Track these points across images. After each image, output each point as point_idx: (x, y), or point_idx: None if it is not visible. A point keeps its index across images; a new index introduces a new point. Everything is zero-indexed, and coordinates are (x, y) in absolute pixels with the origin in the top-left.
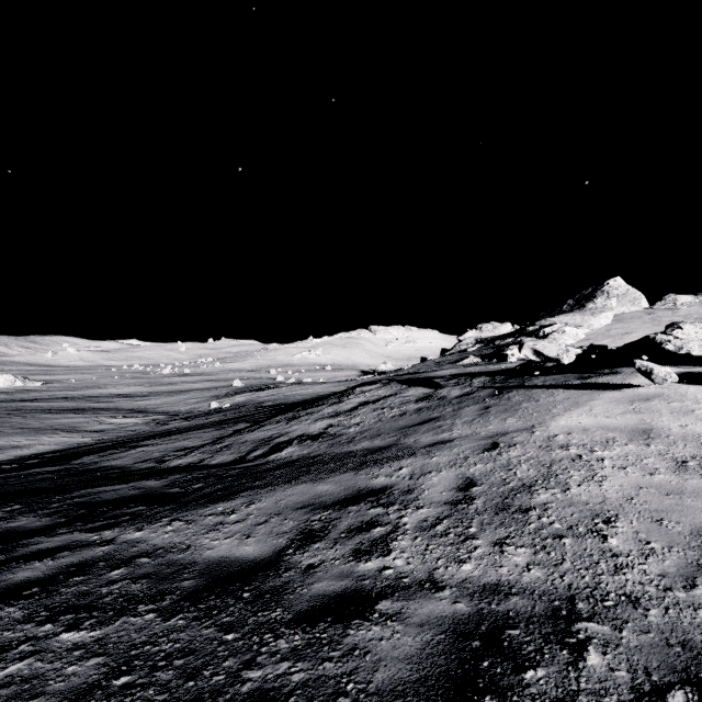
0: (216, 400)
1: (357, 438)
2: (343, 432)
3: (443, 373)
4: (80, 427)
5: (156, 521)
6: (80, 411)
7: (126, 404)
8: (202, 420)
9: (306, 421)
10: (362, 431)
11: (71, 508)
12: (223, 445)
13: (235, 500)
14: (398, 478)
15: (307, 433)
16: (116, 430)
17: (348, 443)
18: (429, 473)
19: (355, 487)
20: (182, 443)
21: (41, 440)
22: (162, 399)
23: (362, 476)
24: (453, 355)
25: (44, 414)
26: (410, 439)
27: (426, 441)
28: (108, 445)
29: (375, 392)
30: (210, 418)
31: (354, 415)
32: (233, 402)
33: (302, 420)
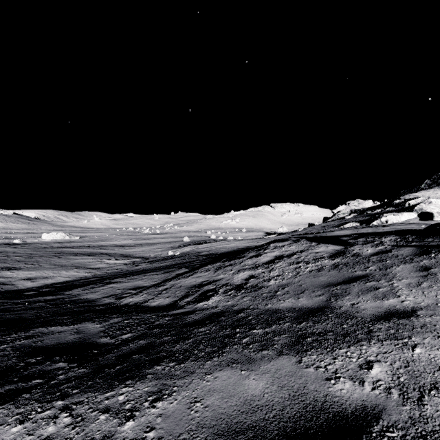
0: (172, 250)
1: (279, 292)
2: (264, 284)
3: (341, 233)
4: (88, 265)
5: (48, 405)
6: (92, 255)
7: (120, 251)
8: (159, 264)
9: (230, 271)
10: (282, 285)
11: (9, 354)
12: (163, 288)
13: (143, 383)
14: (378, 391)
15: (231, 283)
16: (107, 268)
17: (271, 298)
18: (434, 388)
19: (307, 398)
20: (138, 282)
21: (61, 273)
22: (141, 248)
23: (310, 370)
24: (334, 221)
25: (72, 256)
26: (344, 301)
27: (369, 308)
28: (95, 280)
29: (288, 247)
30: (164, 262)
31: (272, 267)
32: (182, 251)
33: (226, 270)
